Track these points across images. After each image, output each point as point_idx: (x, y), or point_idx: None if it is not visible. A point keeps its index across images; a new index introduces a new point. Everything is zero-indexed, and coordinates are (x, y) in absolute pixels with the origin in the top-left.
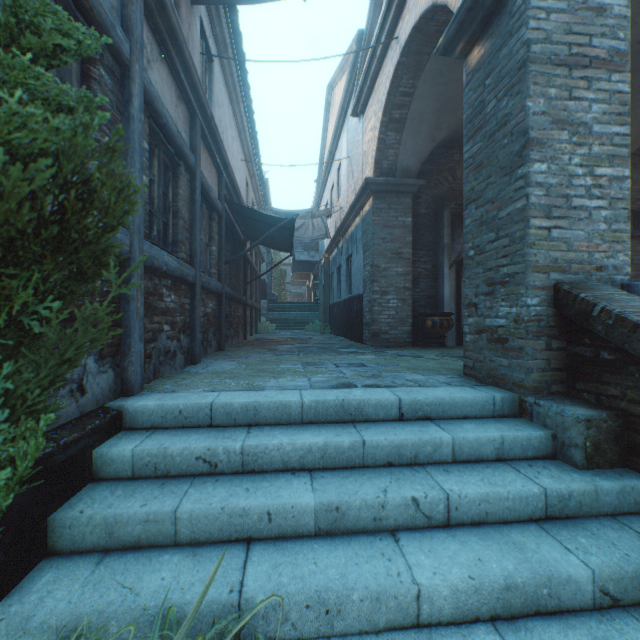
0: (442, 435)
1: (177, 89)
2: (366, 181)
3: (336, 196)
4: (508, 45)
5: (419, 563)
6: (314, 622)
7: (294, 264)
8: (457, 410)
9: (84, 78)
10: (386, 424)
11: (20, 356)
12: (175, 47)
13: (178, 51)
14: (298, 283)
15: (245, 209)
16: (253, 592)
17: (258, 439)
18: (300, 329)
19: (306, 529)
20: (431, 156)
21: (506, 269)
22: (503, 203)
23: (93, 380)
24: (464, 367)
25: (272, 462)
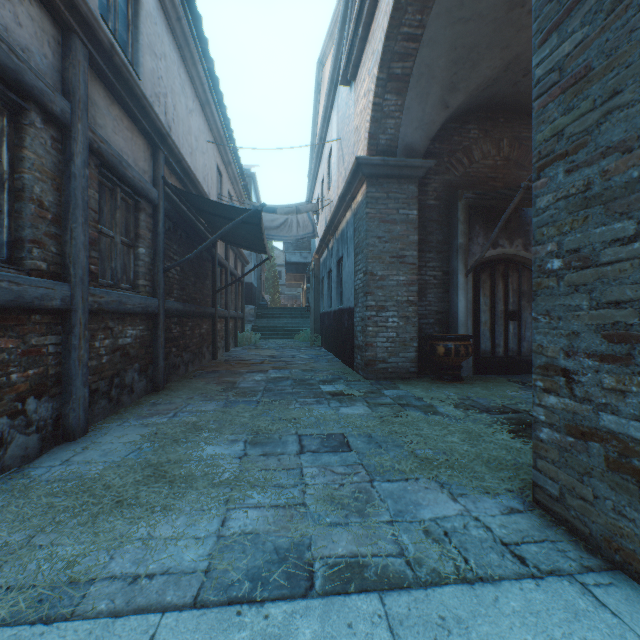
0: None
1: None
2: (357, 161)
3: (326, 189)
4: None
5: None
6: None
7: (286, 265)
8: None
9: None
10: None
11: None
12: None
13: None
14: (293, 285)
15: (194, 197)
16: None
17: None
18: (290, 338)
19: None
20: (441, 132)
21: None
22: None
23: None
24: (534, 487)
25: None
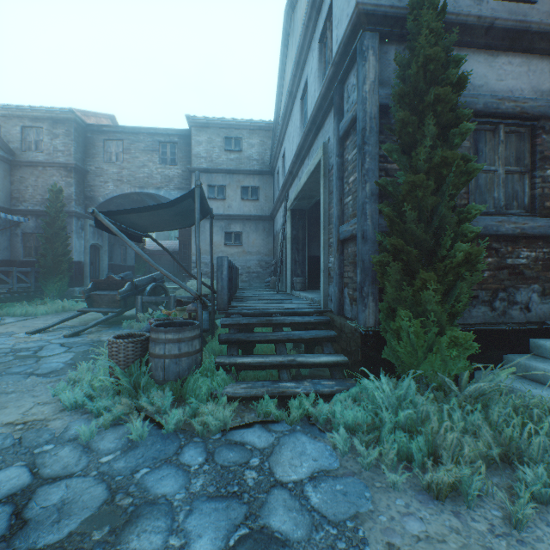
0: None
1: None
2: None
3: None
4: None
5: None
6: None
7: None
8: None
9: (531, 148)
10: None
11: (464, 280)
12: None
13: None
14: None
15: None
16: None
17: None
18: None
19: None
20: None
21: None
22: None
23: (535, 306)
24: None
25: None
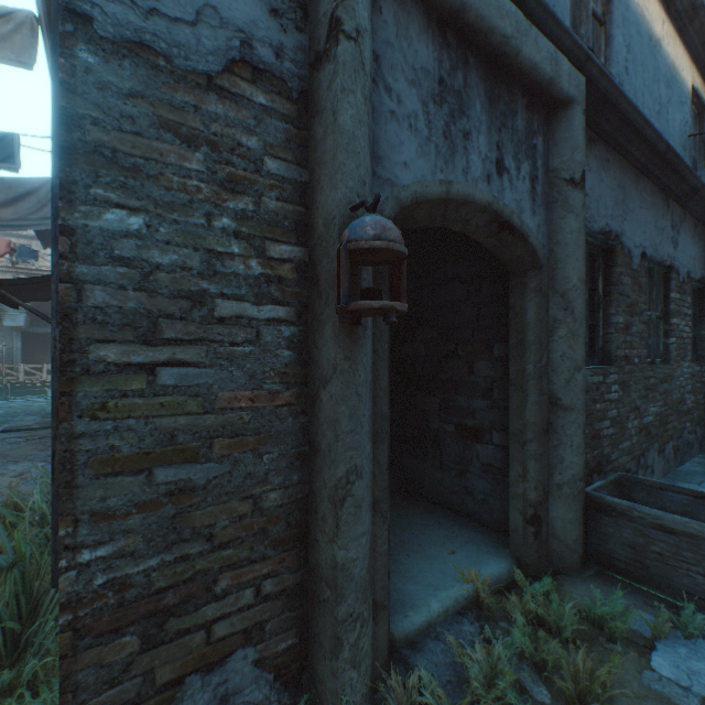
0: None
1: None
2: None
3: None
4: None
5: None
6: None
7: None
8: None
9: None
10: None
11: None
12: None
13: None
14: None
15: None
16: None
17: None
18: None
19: None
20: None
21: None
22: None
23: None
24: None
25: None
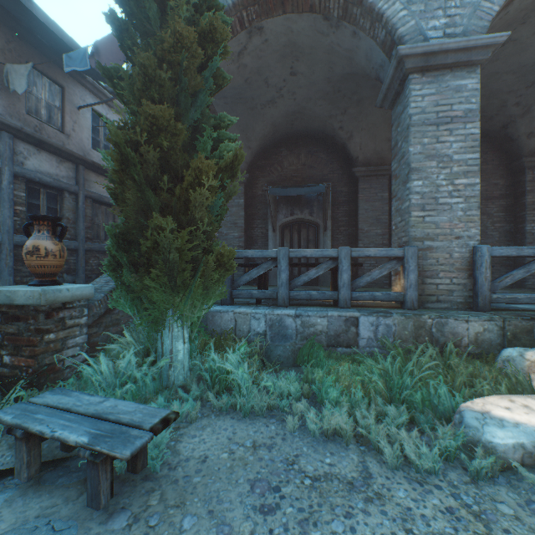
0: None
1: (59, 158)
2: None
3: None
4: None
5: None
6: None
7: None
8: None
9: None
10: None
11: None
12: (47, 144)
13: (50, 145)
14: None
15: None
16: None
17: None
18: None
19: None
20: (266, 154)
21: None
22: None
23: None
24: None
25: None
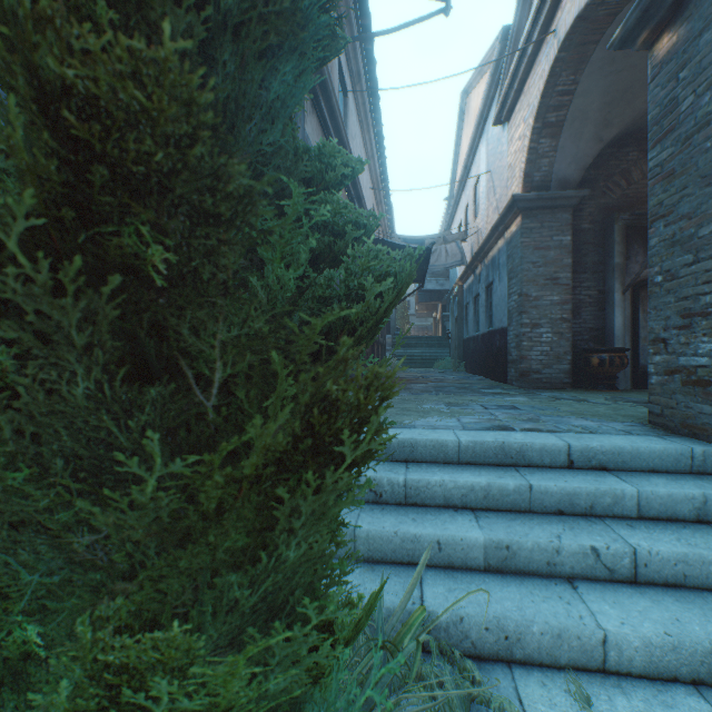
0: (624, 487)
1: (322, 134)
2: (513, 198)
3: (472, 216)
4: (711, 29)
5: (603, 611)
6: (493, 645)
7: (419, 294)
8: (641, 462)
9: None
10: (553, 471)
11: None
12: (324, 96)
13: (326, 99)
14: (423, 315)
15: (377, 242)
16: (434, 607)
17: (418, 474)
18: (428, 366)
19: (475, 563)
20: (596, 159)
21: (709, 298)
22: (704, 219)
23: None
24: (648, 414)
25: (434, 497)
